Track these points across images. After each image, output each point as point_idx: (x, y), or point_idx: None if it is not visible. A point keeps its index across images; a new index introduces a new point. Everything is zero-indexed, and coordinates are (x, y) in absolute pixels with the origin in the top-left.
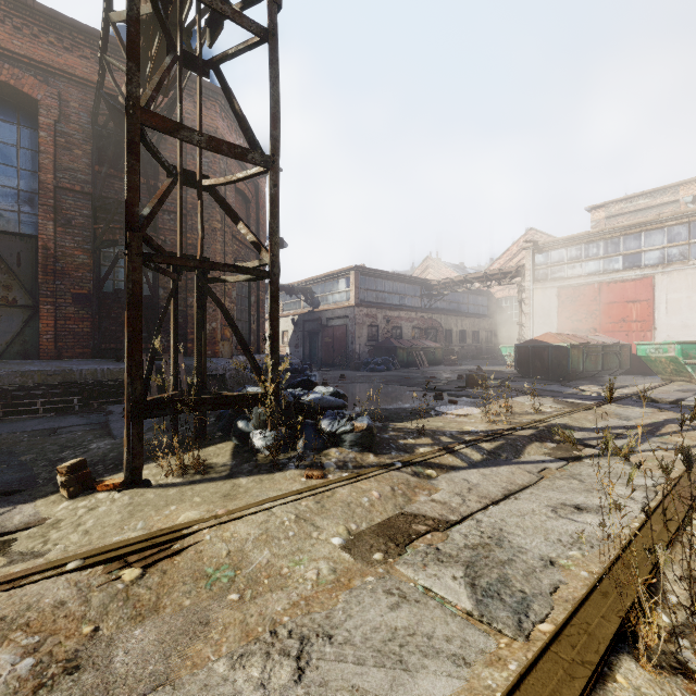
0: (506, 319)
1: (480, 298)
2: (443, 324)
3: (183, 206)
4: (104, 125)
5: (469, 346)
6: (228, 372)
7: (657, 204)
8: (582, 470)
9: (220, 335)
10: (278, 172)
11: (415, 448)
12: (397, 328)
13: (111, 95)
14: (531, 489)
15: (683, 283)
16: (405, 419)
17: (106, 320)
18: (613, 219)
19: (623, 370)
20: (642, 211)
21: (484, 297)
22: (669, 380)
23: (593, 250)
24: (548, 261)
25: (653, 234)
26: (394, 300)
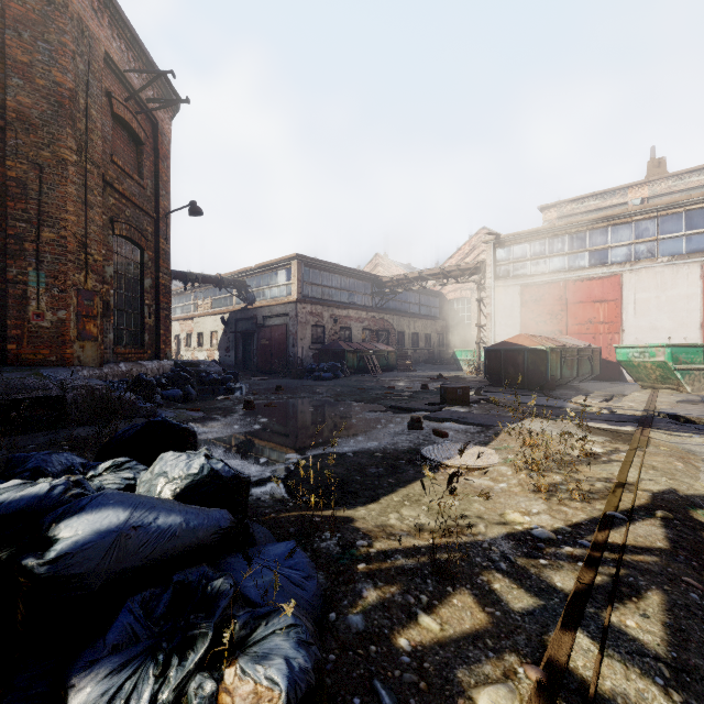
0: (458, 321)
1: (432, 299)
2: (395, 326)
3: None
4: None
5: (421, 350)
6: (72, 392)
7: (607, 206)
8: None
9: (75, 331)
10: None
11: (461, 692)
12: (346, 330)
13: None
14: None
15: (652, 282)
16: (378, 487)
17: None
18: (565, 219)
19: (593, 376)
20: (592, 212)
21: (436, 298)
22: (651, 387)
23: (558, 245)
24: (510, 257)
25: (620, 229)
26: (342, 297)
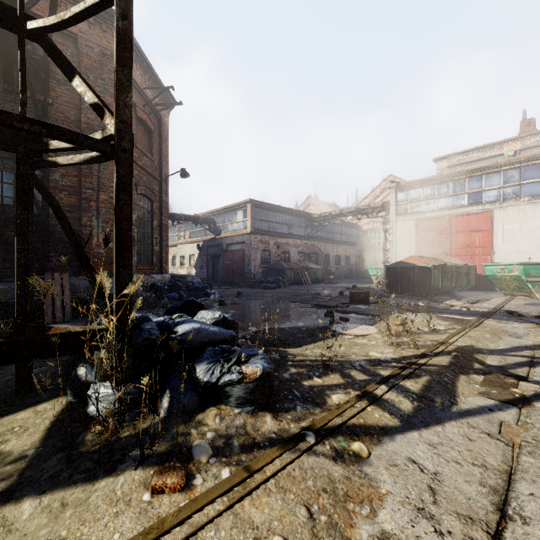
0: (370, 246)
1: (350, 229)
2: (322, 250)
3: (76, 125)
4: None
5: (342, 268)
6: None
7: (487, 157)
8: None
9: None
10: None
11: (326, 395)
12: (286, 253)
13: None
14: (524, 484)
15: (516, 216)
16: (302, 342)
17: None
18: (454, 168)
19: (470, 286)
20: (475, 162)
21: (354, 229)
22: (511, 294)
23: (444, 189)
24: (408, 198)
25: (491, 176)
26: (283, 229)
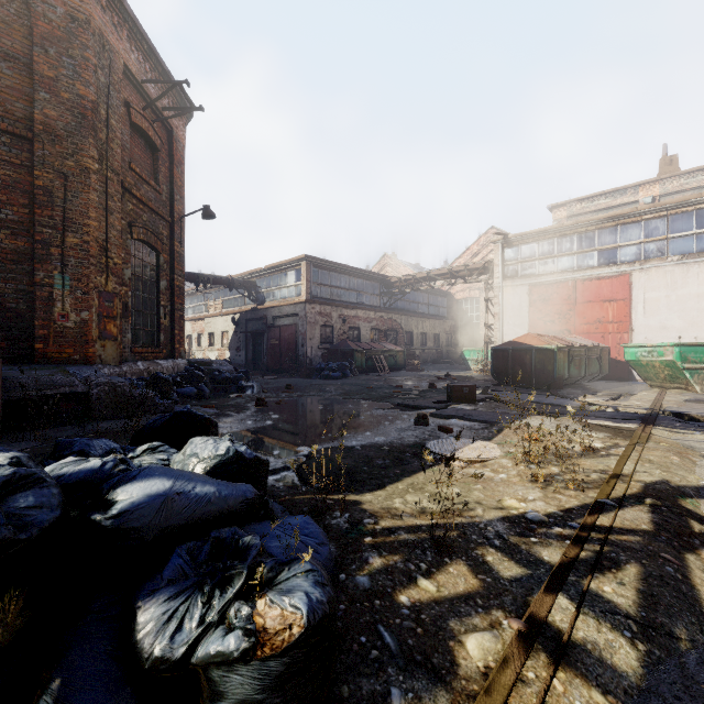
0: (466, 321)
1: (440, 299)
2: (403, 325)
3: (26, 125)
4: None
5: (430, 349)
6: (96, 388)
7: (617, 205)
8: None
9: (97, 331)
10: None
11: (452, 636)
12: (354, 329)
13: None
14: None
15: (662, 281)
16: (384, 476)
17: None
18: (575, 218)
19: (602, 375)
20: (602, 211)
21: (444, 298)
22: (660, 386)
23: (566, 245)
24: (519, 256)
25: (629, 228)
26: (350, 298)
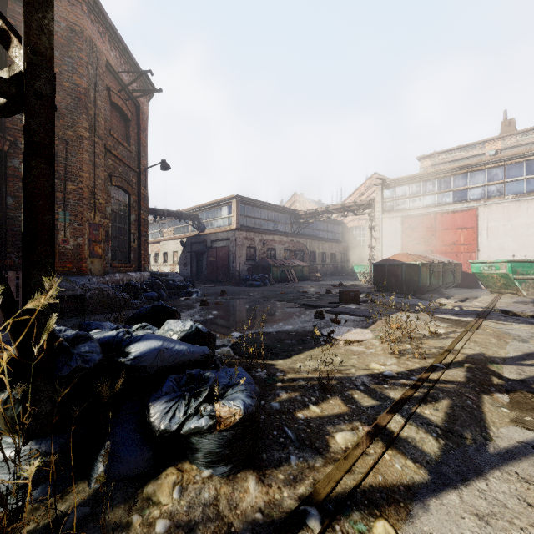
0: (356, 243)
1: (336, 227)
2: (308, 247)
3: None
4: None
5: (328, 265)
6: (89, 292)
7: (469, 156)
8: None
9: (88, 251)
10: None
11: (328, 434)
12: (271, 250)
13: None
14: None
15: (500, 214)
16: (291, 350)
17: None
18: (437, 166)
19: (456, 284)
20: (458, 161)
21: (339, 226)
22: (497, 292)
23: (429, 187)
24: (394, 195)
25: (476, 174)
26: (269, 226)
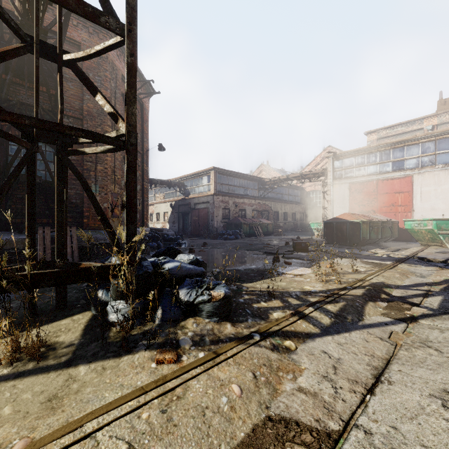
0: (312, 205)
1: (296, 191)
2: (272, 208)
3: (80, 112)
4: (9, 40)
5: (289, 222)
6: None
7: (409, 131)
8: (427, 334)
9: (110, 213)
10: (135, 42)
11: (269, 313)
12: (242, 210)
13: (10, 11)
14: (396, 365)
15: (432, 180)
16: (254, 279)
17: (9, 199)
18: (382, 140)
19: (393, 238)
20: (400, 135)
21: (299, 190)
22: (426, 244)
23: (372, 158)
24: (343, 165)
25: (411, 148)
26: (240, 191)
